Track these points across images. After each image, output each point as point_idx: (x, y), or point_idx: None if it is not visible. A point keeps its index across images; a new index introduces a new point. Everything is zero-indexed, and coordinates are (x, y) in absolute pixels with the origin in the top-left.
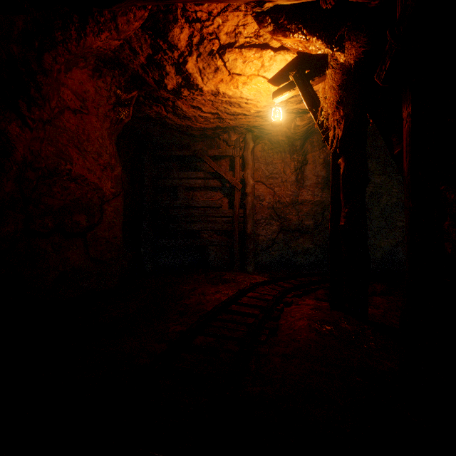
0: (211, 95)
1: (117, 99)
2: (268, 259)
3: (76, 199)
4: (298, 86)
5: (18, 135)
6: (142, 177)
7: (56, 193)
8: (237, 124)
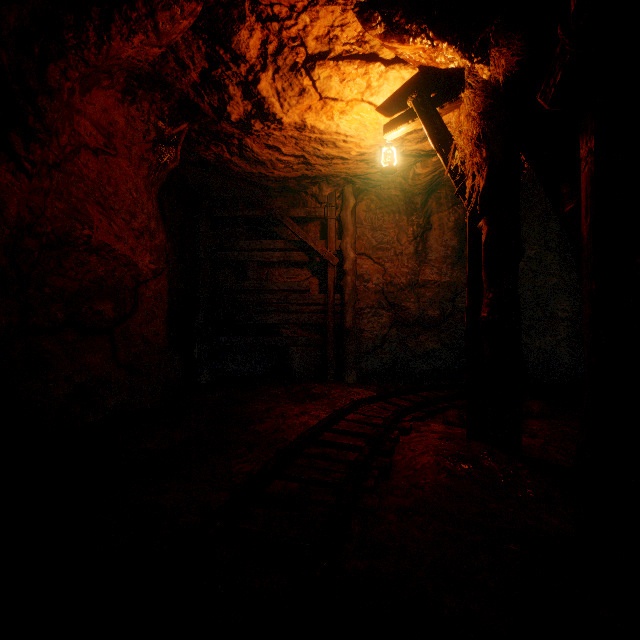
0: (294, 129)
1: (158, 134)
2: (375, 365)
3: (98, 279)
4: (420, 116)
5: (10, 184)
6: (195, 247)
7: (69, 270)
8: (332, 172)
